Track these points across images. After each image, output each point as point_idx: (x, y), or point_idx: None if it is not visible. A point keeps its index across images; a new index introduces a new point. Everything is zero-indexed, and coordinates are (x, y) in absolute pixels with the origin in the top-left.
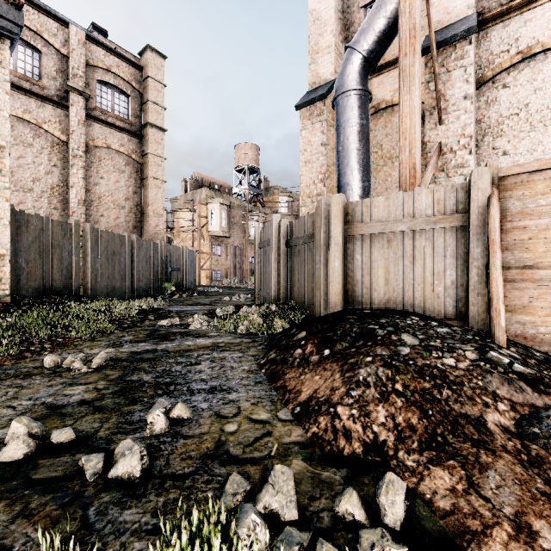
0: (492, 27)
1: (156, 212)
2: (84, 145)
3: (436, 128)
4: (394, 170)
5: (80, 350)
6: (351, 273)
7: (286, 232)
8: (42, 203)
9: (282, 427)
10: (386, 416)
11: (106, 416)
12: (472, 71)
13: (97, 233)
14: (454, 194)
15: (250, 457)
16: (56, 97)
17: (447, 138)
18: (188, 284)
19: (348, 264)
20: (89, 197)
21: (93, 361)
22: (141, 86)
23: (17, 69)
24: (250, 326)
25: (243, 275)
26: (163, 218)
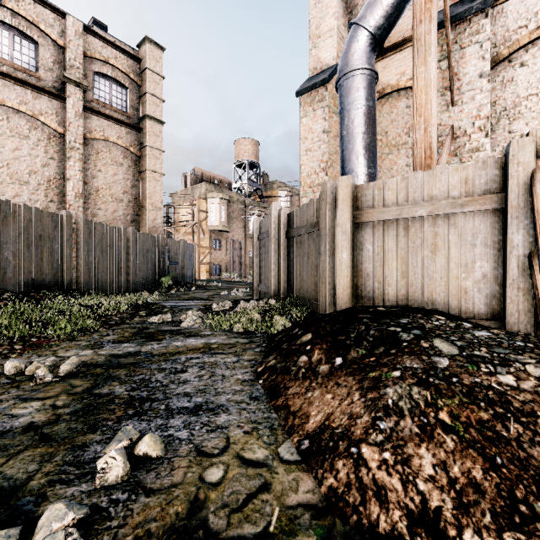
0: (509, 2)
1: (154, 205)
2: (81, 137)
3: (448, 110)
4: (400, 157)
5: (53, 352)
6: (361, 265)
7: (286, 221)
8: (39, 196)
9: (285, 474)
10: (433, 464)
11: (51, 451)
12: (488, 46)
13: (91, 225)
14: (485, 171)
15: (238, 536)
16: (53, 89)
17: (460, 120)
18: (186, 278)
19: (357, 255)
20: (87, 190)
21: (61, 367)
22: (139, 78)
23: (13, 60)
24: (248, 324)
25: (242, 269)
26: (161, 211)
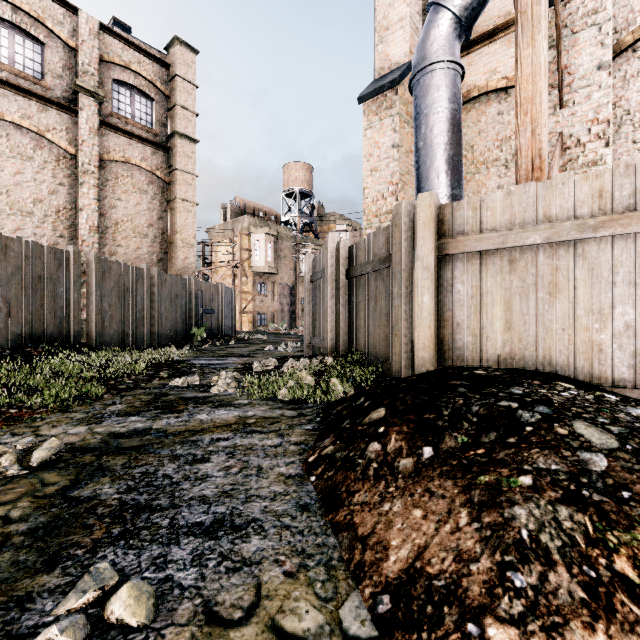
0: None
1: (185, 241)
2: (97, 158)
3: (554, 114)
4: (490, 178)
5: (34, 430)
6: (449, 312)
7: (347, 257)
8: (45, 230)
9: None
10: None
11: None
12: (609, 29)
13: (105, 265)
14: (630, 178)
15: None
16: (62, 100)
17: (571, 126)
18: (224, 330)
19: (443, 299)
20: (104, 223)
21: (34, 454)
22: (168, 87)
23: (14, 65)
24: (296, 390)
25: (293, 319)
26: (194, 248)
